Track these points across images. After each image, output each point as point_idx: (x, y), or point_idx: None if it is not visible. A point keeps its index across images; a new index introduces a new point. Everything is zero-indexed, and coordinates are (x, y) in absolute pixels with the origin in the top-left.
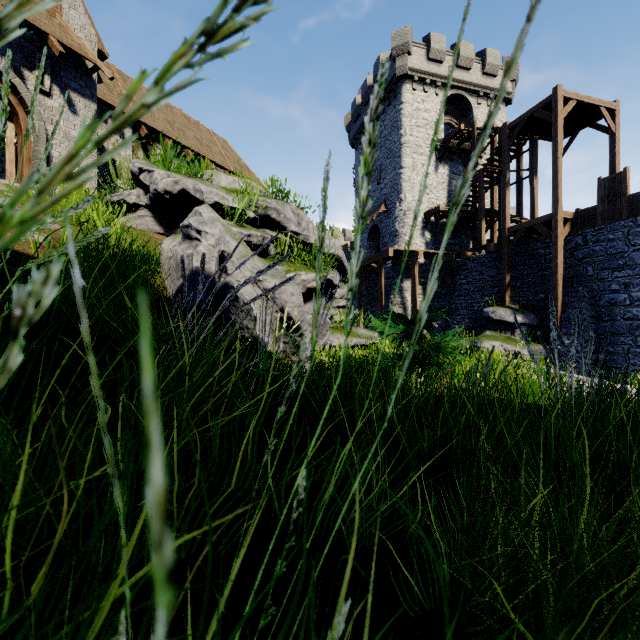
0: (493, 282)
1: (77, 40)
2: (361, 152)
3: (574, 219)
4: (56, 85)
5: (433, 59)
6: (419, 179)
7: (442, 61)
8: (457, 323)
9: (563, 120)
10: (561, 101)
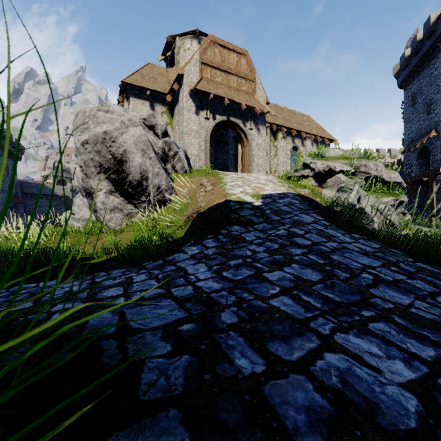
0: None
1: (261, 103)
2: (409, 91)
3: None
4: (254, 124)
5: None
6: None
7: None
8: None
9: None
10: None
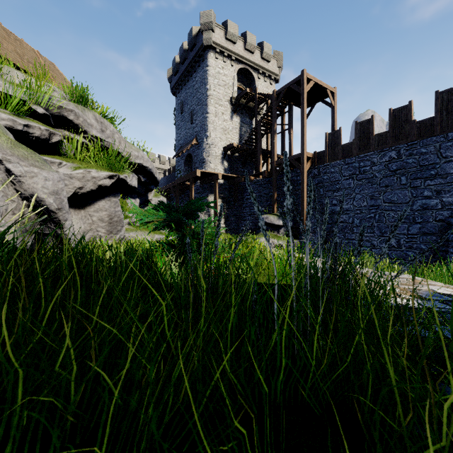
0: (267, 198)
1: None
2: (179, 99)
3: (313, 158)
4: None
5: (229, 39)
6: (220, 123)
7: (235, 42)
8: (244, 226)
9: (307, 94)
10: (306, 80)
